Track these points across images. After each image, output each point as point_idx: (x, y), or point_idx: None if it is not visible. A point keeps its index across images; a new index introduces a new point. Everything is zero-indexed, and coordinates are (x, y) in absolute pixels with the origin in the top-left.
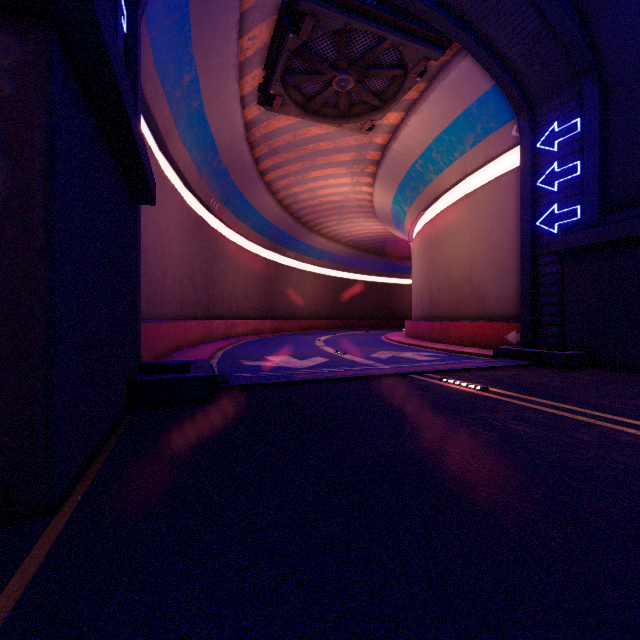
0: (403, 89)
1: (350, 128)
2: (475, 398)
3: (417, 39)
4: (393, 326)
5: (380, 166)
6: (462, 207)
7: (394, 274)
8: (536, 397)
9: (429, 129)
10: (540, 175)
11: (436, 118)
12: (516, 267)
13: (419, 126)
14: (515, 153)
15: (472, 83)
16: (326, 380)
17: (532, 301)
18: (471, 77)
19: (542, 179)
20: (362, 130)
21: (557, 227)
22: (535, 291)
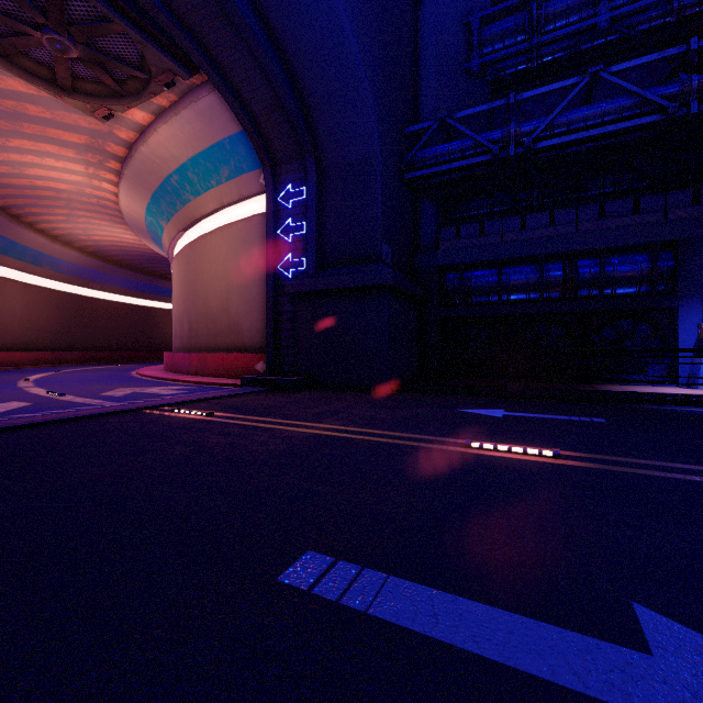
0: (148, 91)
1: (76, 105)
2: (196, 423)
3: (160, 47)
4: (155, 359)
5: (126, 165)
6: (220, 237)
7: (156, 296)
8: (250, 415)
9: (183, 146)
10: (280, 225)
11: (190, 137)
12: (265, 303)
13: (172, 138)
14: (264, 199)
15: (224, 119)
16: (13, 428)
17: (274, 335)
18: (222, 113)
19: (282, 229)
20: (95, 115)
21: (292, 273)
22: (277, 326)
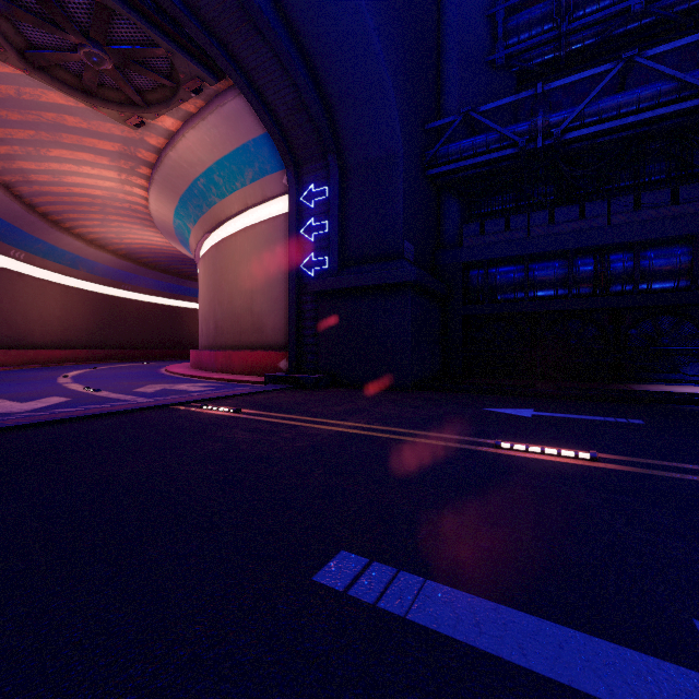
0: (177, 98)
1: (110, 115)
2: (224, 419)
3: (189, 54)
4: (182, 356)
5: (156, 171)
6: (244, 238)
7: (183, 296)
8: (275, 412)
9: (210, 150)
10: (303, 225)
11: (216, 141)
12: (288, 302)
13: (199, 143)
14: (287, 199)
15: (248, 122)
16: (55, 422)
17: (297, 333)
18: (247, 116)
19: (304, 229)
20: (128, 123)
21: (314, 272)
22: (300, 324)
